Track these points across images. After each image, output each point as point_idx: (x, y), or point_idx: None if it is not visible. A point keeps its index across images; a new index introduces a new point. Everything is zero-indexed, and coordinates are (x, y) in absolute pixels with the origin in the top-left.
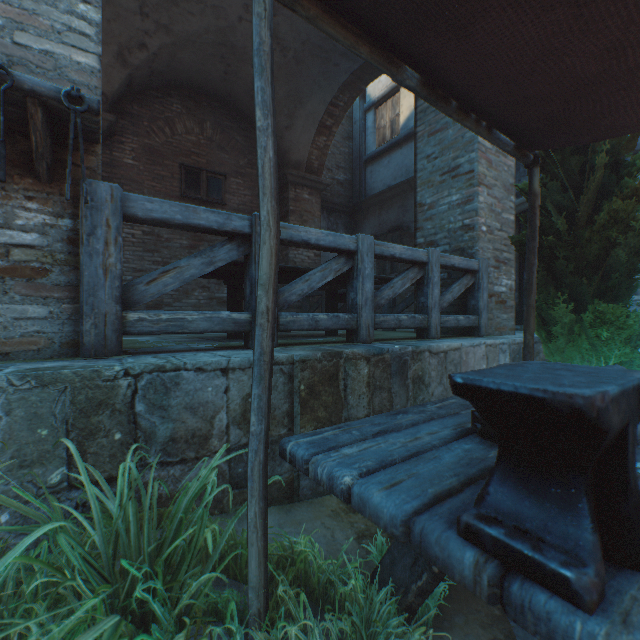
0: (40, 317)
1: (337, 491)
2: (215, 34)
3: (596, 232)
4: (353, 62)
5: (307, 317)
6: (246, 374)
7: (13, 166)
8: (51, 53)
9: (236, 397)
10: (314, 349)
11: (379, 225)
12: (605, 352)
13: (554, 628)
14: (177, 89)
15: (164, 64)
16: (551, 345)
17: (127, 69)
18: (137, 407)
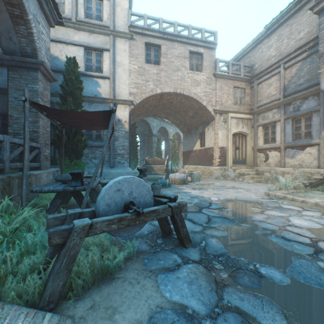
0: None
1: (50, 190)
2: None
3: (75, 142)
4: None
5: None
6: None
7: None
8: None
9: None
10: None
11: None
12: None
13: (79, 188)
14: None
15: None
16: (64, 171)
17: None
18: None
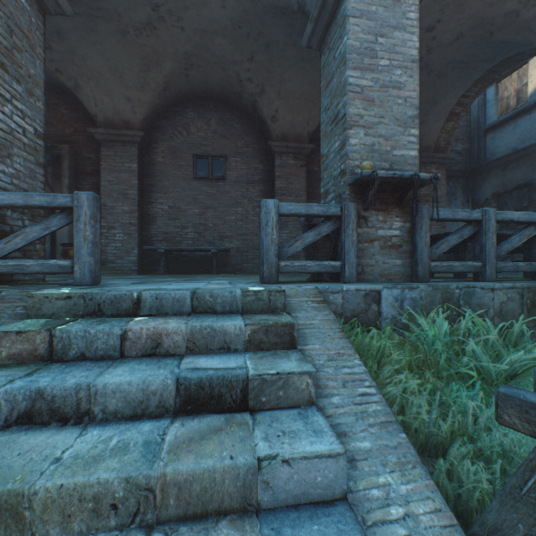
0: (399, 265)
1: None
2: None
3: None
4: (490, 63)
5: (511, 264)
6: (500, 292)
7: (392, 205)
8: (402, 155)
9: (496, 303)
10: (524, 282)
11: (501, 184)
12: None
13: None
14: None
15: None
16: None
17: None
18: (460, 302)
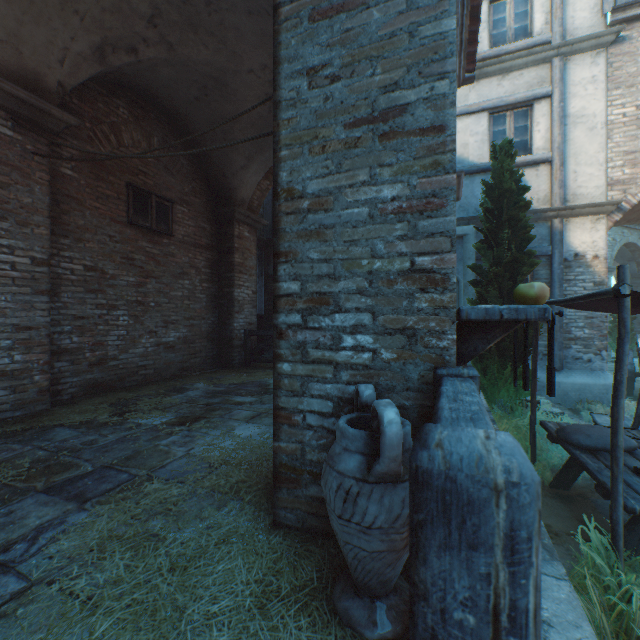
0: None
1: None
2: (215, 69)
3: (521, 328)
4: None
5: None
6: None
7: None
8: None
9: None
10: None
11: None
12: (520, 392)
13: None
14: (123, 89)
15: (136, 69)
16: (497, 390)
17: (102, 66)
18: None
